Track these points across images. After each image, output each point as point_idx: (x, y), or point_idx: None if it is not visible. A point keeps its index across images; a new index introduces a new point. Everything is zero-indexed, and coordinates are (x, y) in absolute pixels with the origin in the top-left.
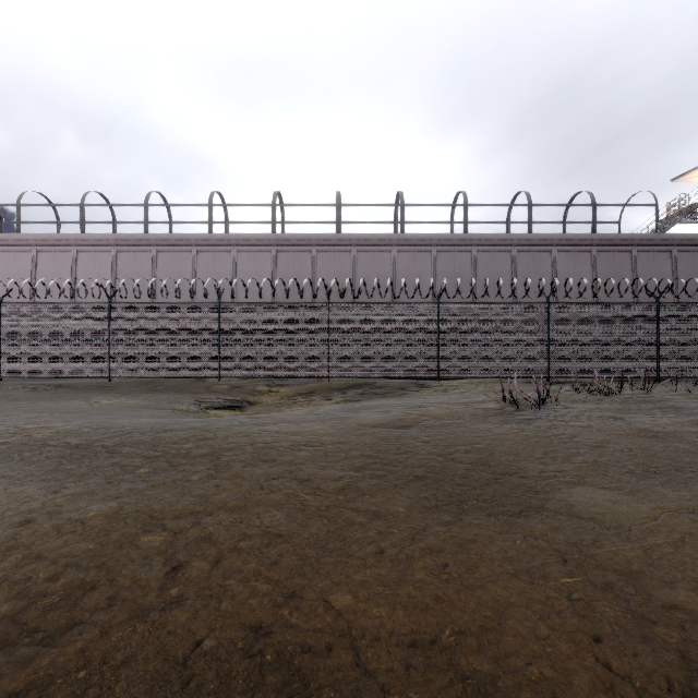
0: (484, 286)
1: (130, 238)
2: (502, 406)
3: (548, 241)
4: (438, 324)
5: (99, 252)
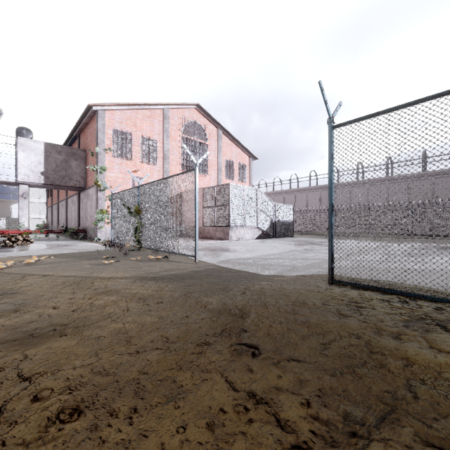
0: None
1: (326, 186)
2: None
3: None
4: None
5: (315, 192)
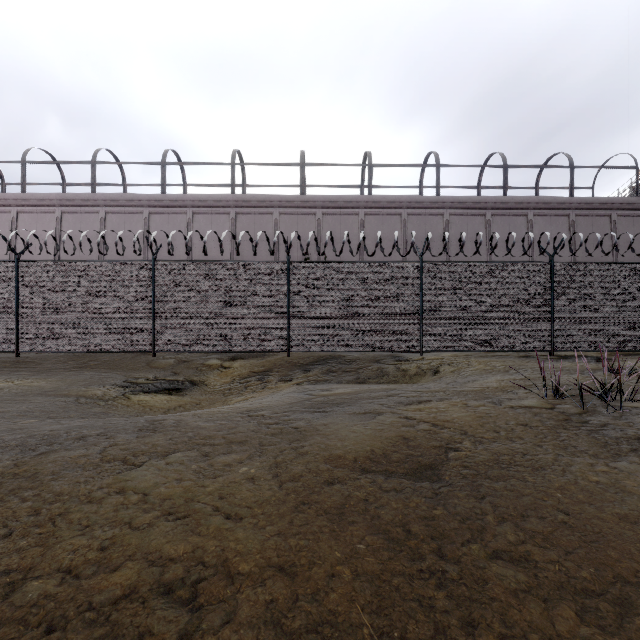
0: (475, 242)
1: (75, 198)
2: (545, 401)
3: (524, 204)
4: (421, 287)
5: (42, 213)
